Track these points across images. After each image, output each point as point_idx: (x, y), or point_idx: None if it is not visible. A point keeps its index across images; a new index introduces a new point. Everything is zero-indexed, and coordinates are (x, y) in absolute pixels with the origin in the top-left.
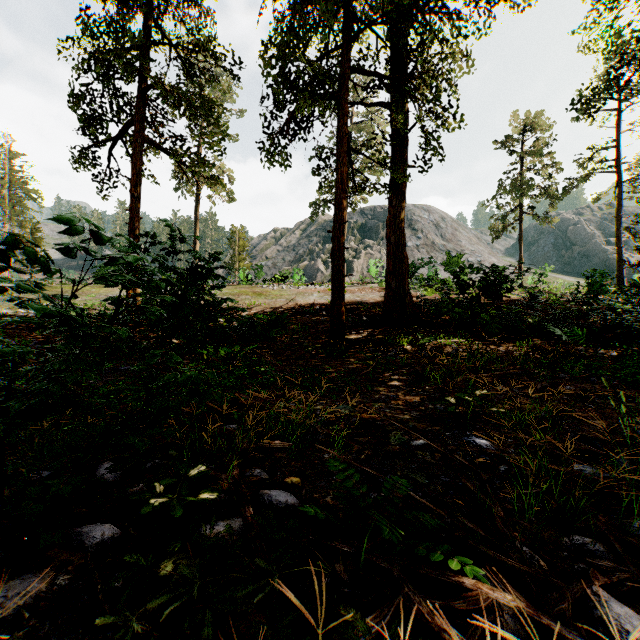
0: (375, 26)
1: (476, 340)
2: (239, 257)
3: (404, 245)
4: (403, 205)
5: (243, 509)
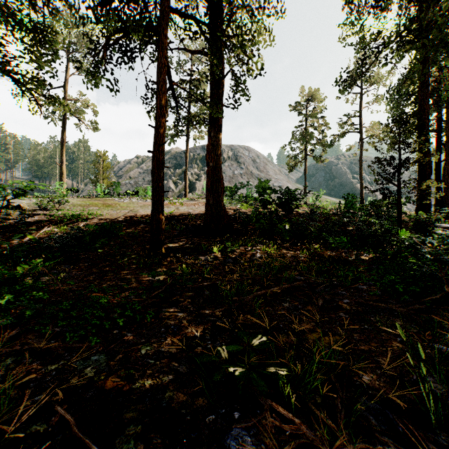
0: None
1: (274, 245)
2: (103, 175)
3: (220, 169)
4: (219, 136)
5: None
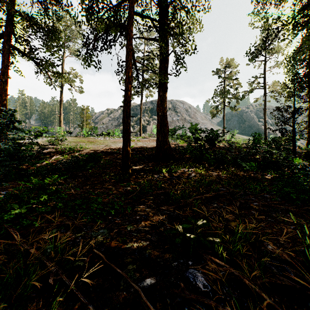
0: None
1: (203, 168)
2: (86, 122)
3: (166, 117)
4: (166, 95)
5: None
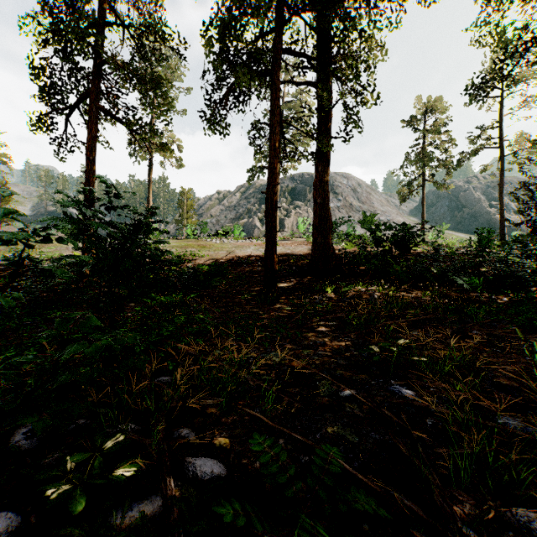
0: (303, 12)
1: (390, 287)
2: (187, 215)
3: (328, 205)
4: (327, 171)
5: (164, 484)
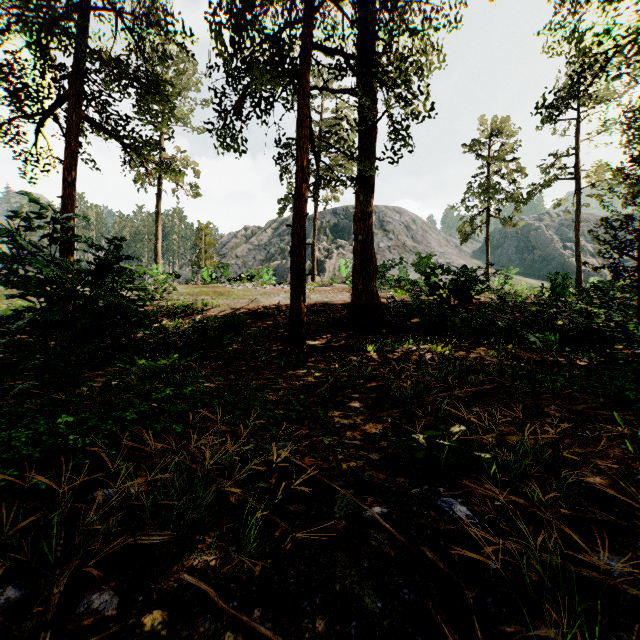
0: None
1: (447, 345)
2: (205, 255)
3: (372, 243)
4: (371, 200)
5: None
